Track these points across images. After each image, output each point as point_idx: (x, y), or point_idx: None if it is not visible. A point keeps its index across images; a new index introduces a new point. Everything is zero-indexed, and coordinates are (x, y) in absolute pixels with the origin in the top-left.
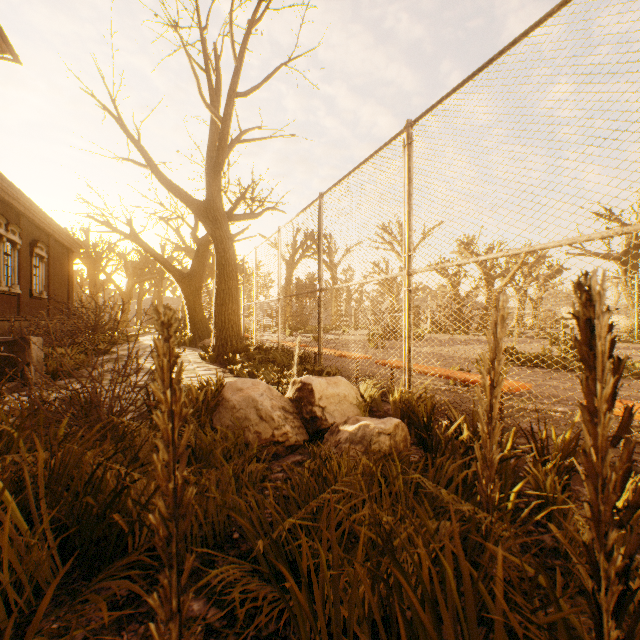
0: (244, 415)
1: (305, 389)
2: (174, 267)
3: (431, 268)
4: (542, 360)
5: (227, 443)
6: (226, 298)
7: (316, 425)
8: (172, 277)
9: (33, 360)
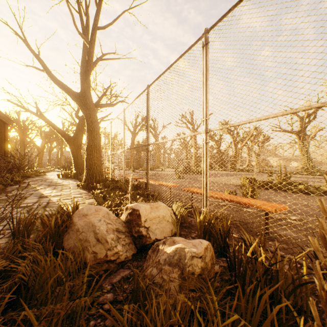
0: (85, 237)
1: (134, 214)
2: (64, 133)
3: (223, 127)
4: (270, 185)
5: (60, 271)
6: (93, 150)
7: (142, 241)
8: (63, 138)
9: None
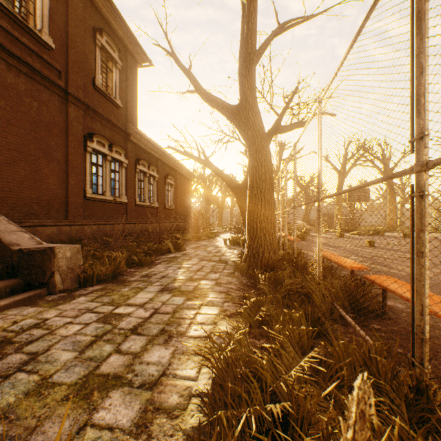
0: None
1: None
2: (231, 180)
3: None
4: None
5: None
6: (258, 203)
7: None
8: (230, 189)
9: (60, 268)
